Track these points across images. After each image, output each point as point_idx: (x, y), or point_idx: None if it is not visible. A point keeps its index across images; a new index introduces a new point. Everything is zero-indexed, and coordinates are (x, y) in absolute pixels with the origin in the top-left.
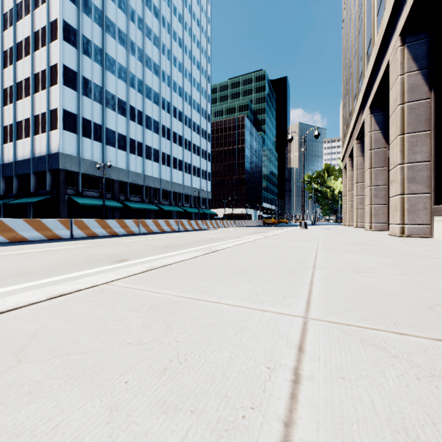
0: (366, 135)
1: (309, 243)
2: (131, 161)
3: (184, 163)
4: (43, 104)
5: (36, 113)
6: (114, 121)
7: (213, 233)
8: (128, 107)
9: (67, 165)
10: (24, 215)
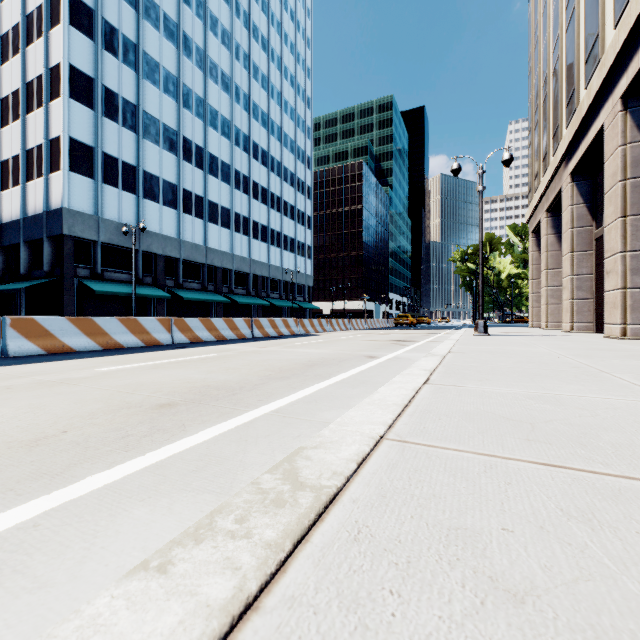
0: (609, 153)
1: (634, 395)
2: (185, 225)
3: (270, 230)
4: (40, 131)
5: (30, 146)
6: (156, 160)
7: (315, 343)
8: (179, 139)
9: (76, 229)
10: (12, 310)
